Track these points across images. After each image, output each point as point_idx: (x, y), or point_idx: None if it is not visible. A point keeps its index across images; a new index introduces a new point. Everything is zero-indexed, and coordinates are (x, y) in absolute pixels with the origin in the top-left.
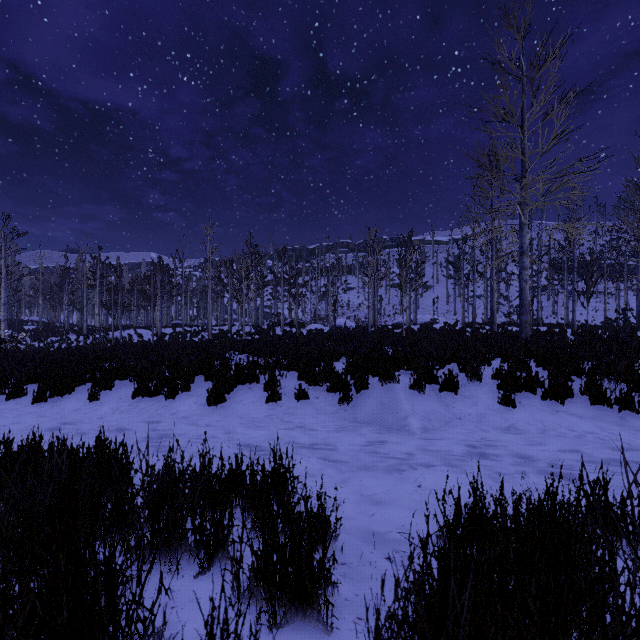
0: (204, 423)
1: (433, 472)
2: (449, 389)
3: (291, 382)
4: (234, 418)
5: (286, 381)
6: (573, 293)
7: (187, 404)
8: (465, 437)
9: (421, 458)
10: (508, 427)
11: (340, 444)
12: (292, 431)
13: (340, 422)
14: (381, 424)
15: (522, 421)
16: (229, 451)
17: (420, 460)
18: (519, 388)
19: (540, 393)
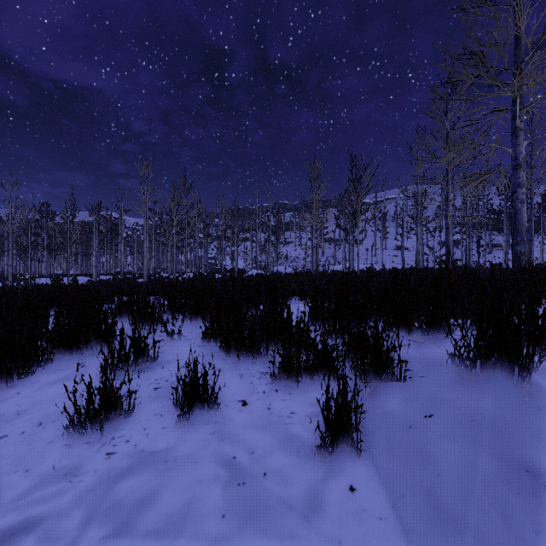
0: None
1: None
2: None
3: (187, 348)
4: None
5: (177, 345)
6: (530, 232)
7: None
8: None
9: None
10: None
11: None
12: None
13: None
14: None
15: None
16: None
17: None
18: None
19: None
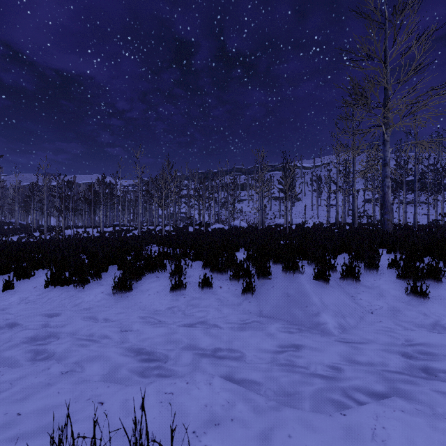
0: (101, 318)
1: (391, 413)
2: (349, 279)
3: (196, 271)
4: (135, 311)
5: (191, 270)
6: (415, 199)
7: (93, 294)
8: (395, 341)
9: (359, 380)
10: (433, 325)
11: (249, 352)
12: (193, 330)
13: (245, 317)
14: (290, 320)
15: (445, 317)
16: (113, 363)
17: (360, 384)
18: (422, 278)
19: (444, 284)
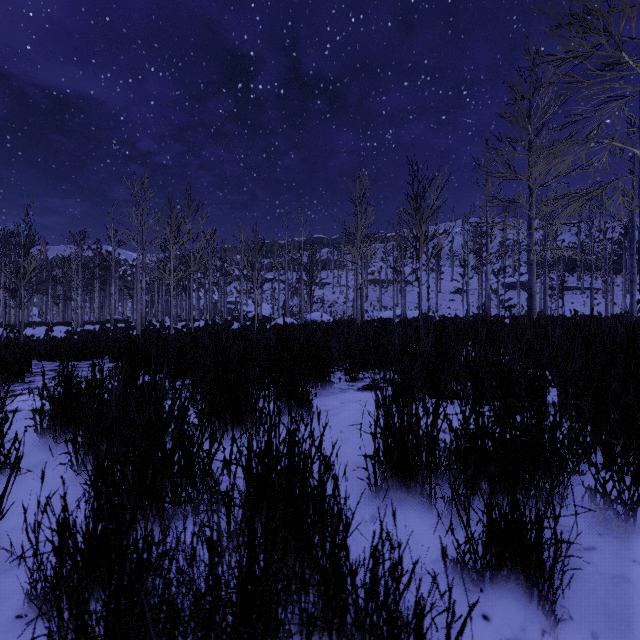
0: None
1: None
2: None
3: None
4: None
5: None
6: (632, 271)
7: None
8: None
9: None
10: None
11: None
12: None
13: None
14: None
15: None
16: None
17: None
18: None
19: None
